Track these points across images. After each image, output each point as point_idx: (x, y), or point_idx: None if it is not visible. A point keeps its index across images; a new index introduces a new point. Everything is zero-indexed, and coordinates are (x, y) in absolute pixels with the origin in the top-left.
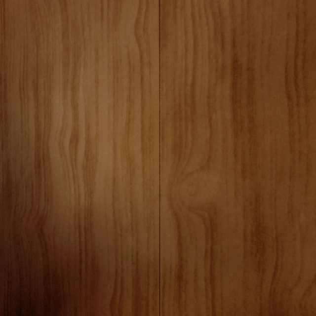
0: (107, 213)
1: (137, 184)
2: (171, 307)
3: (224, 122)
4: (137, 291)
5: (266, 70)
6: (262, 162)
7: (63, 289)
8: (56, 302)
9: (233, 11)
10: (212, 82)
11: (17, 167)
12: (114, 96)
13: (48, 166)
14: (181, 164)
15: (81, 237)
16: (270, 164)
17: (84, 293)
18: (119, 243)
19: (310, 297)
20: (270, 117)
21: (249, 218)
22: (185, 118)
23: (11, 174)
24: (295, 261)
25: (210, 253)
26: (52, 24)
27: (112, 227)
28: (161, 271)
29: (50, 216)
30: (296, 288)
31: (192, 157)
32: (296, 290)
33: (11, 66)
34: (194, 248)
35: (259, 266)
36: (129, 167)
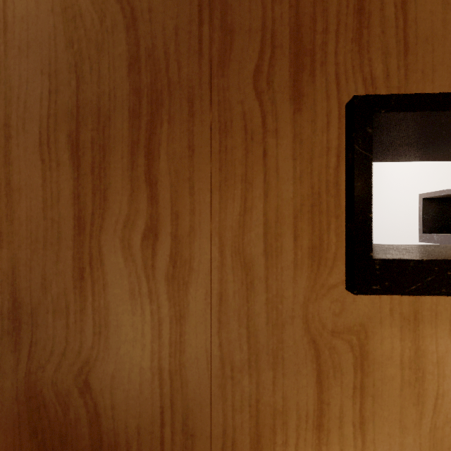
0: None
1: None
2: None
3: None
4: None
5: (23, 129)
6: (19, 230)
7: None
8: None
9: None
10: None
11: None
12: None
13: None
14: None
15: None
16: (26, 232)
17: None
18: None
19: (61, 372)
20: (26, 181)
21: (6, 293)
22: None
23: None
24: (48, 336)
25: None
26: None
27: None
28: None
29: None
30: (48, 364)
31: None
32: (49, 366)
33: None
34: None
35: (16, 346)
36: None
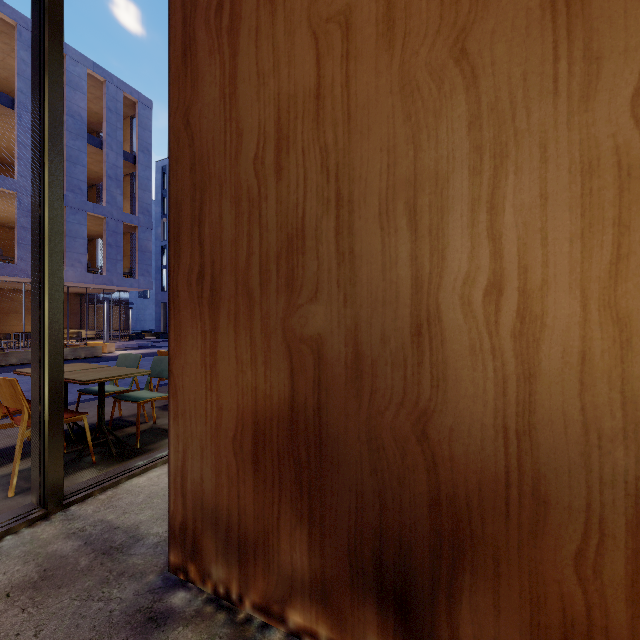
0: (567, 410)
1: (637, 363)
2: None
3: None
4: (637, 542)
5: None
6: None
7: (470, 527)
8: (455, 546)
9: None
10: None
11: (373, 334)
12: (583, 218)
13: (437, 333)
14: None
15: (509, 447)
16: None
17: (515, 536)
18: (594, 459)
19: None
20: None
21: None
22: None
23: (362, 344)
24: None
25: None
26: (446, 111)
27: (579, 434)
28: None
29: (441, 411)
30: None
31: None
32: None
33: (361, 180)
34: None
35: None
36: (618, 335)
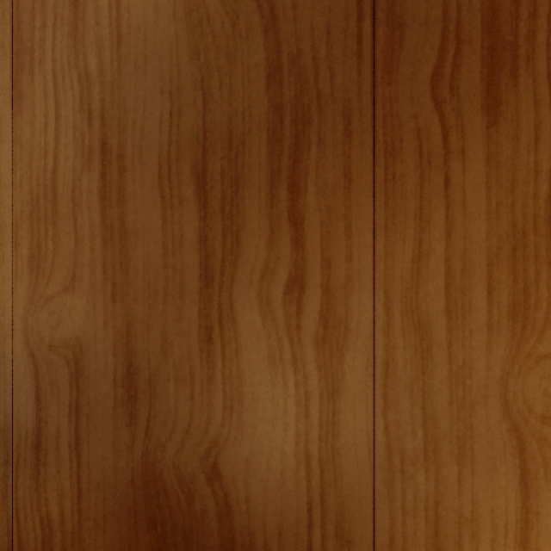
0: None
1: None
2: (27, 491)
3: (92, 227)
4: None
5: (139, 160)
6: (134, 281)
7: None
8: None
9: (103, 75)
10: (77, 170)
11: None
12: None
13: None
14: (40, 284)
15: None
16: (143, 283)
17: None
18: None
19: (184, 452)
20: (143, 222)
21: (120, 356)
22: (45, 219)
23: None
24: (169, 408)
25: (75, 408)
26: None
27: None
28: (15, 441)
29: None
30: (169, 443)
31: (53, 275)
32: (171, 445)
33: None
34: (56, 402)
35: (132, 420)
36: None
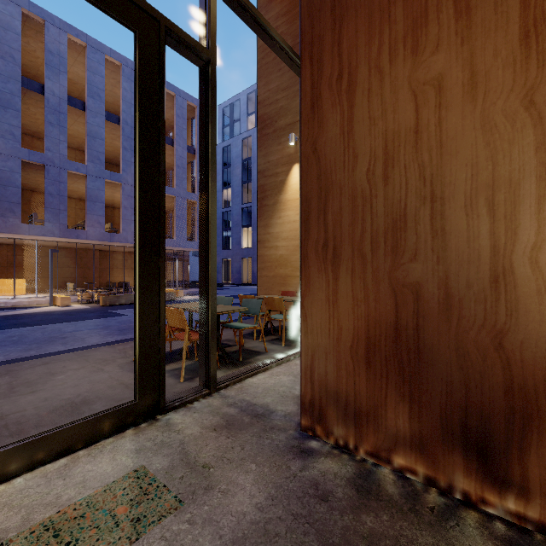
0: None
1: None
2: None
3: None
4: None
5: None
6: None
7: (536, 404)
8: (525, 416)
9: None
10: None
11: (460, 282)
12: None
13: (511, 281)
14: None
15: None
16: None
17: None
18: None
19: None
20: None
21: None
22: None
23: (451, 288)
24: None
25: None
26: (518, 140)
27: None
28: None
29: (514, 331)
30: None
31: None
32: None
33: (451, 185)
34: None
35: None
36: None
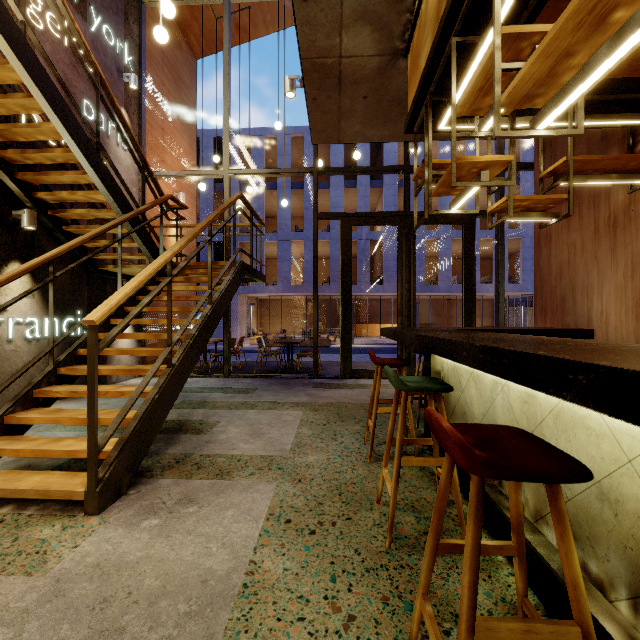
0: (613, 340)
1: (623, 329)
2: None
3: None
4: None
5: None
6: None
7: None
8: None
9: None
10: None
11: (579, 324)
12: (615, 298)
13: (591, 323)
14: (638, 322)
15: None
16: None
17: None
18: None
19: None
20: None
21: None
22: (639, 306)
23: (577, 326)
24: None
25: None
26: (593, 270)
27: None
28: None
29: None
30: None
31: None
32: None
33: (577, 285)
34: None
35: None
36: (620, 323)
